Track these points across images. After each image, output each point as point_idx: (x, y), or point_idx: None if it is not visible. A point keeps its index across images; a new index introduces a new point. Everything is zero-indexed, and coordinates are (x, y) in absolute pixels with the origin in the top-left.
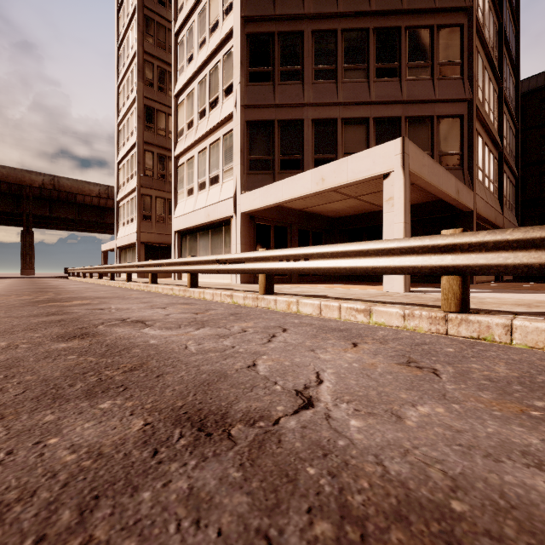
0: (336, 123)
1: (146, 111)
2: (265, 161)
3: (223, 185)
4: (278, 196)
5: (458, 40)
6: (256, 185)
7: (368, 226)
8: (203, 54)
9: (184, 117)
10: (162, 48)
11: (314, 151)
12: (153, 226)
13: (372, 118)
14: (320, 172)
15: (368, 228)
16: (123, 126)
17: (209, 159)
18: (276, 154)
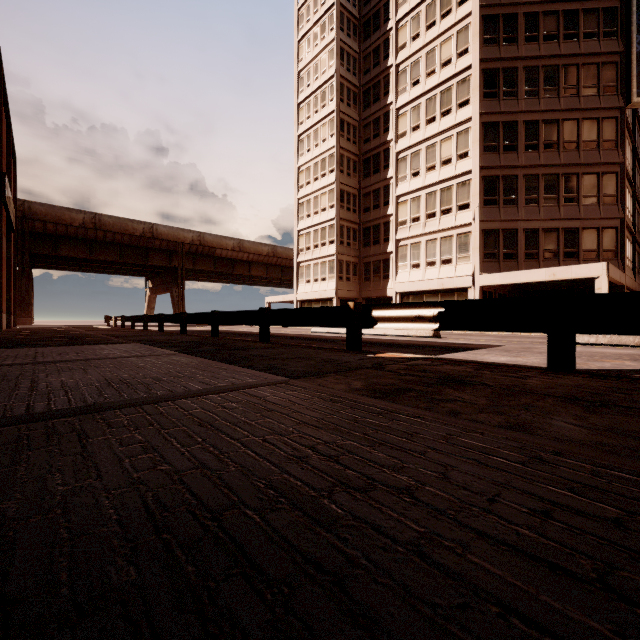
0: (538, 231)
1: (340, 193)
2: (493, 254)
3: (457, 266)
4: (516, 279)
5: (614, 181)
6: (488, 269)
7: (543, 290)
8: (433, 176)
9: (407, 213)
10: (348, 141)
11: (524, 248)
12: (344, 285)
13: (561, 228)
14: (552, 270)
15: (543, 292)
16: (308, 201)
17: (439, 247)
18: (500, 250)
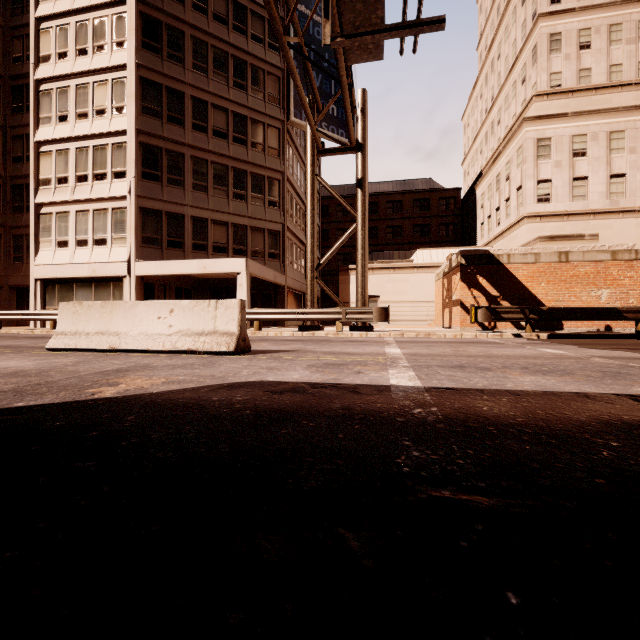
0: (208, 222)
1: None
2: (155, 239)
3: (113, 249)
4: (171, 270)
5: (278, 188)
6: (148, 256)
7: (227, 287)
8: (84, 126)
9: (52, 169)
10: None
11: (193, 237)
12: None
13: (231, 223)
14: (203, 263)
15: (227, 289)
16: None
17: (92, 222)
18: (164, 235)
